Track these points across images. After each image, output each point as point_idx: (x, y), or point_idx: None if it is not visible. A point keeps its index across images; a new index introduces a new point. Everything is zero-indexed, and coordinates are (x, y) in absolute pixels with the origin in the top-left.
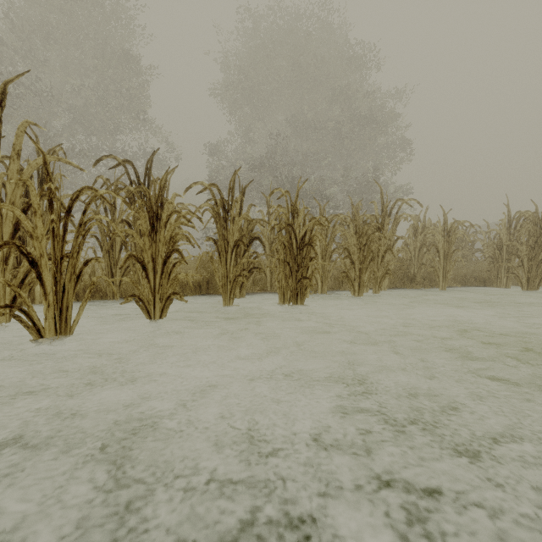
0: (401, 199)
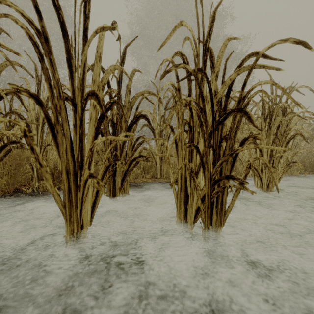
0: (292, 86)
